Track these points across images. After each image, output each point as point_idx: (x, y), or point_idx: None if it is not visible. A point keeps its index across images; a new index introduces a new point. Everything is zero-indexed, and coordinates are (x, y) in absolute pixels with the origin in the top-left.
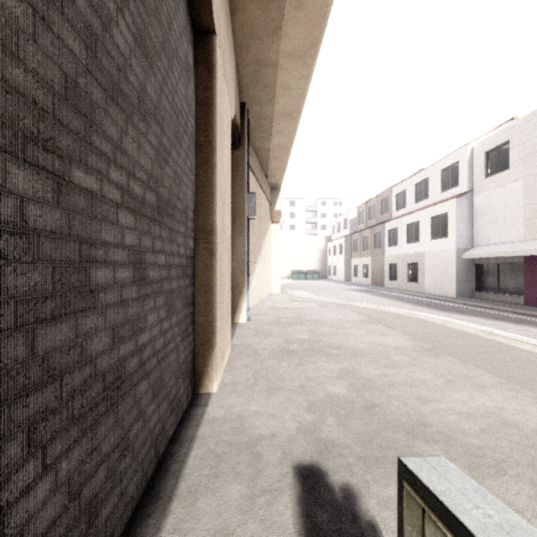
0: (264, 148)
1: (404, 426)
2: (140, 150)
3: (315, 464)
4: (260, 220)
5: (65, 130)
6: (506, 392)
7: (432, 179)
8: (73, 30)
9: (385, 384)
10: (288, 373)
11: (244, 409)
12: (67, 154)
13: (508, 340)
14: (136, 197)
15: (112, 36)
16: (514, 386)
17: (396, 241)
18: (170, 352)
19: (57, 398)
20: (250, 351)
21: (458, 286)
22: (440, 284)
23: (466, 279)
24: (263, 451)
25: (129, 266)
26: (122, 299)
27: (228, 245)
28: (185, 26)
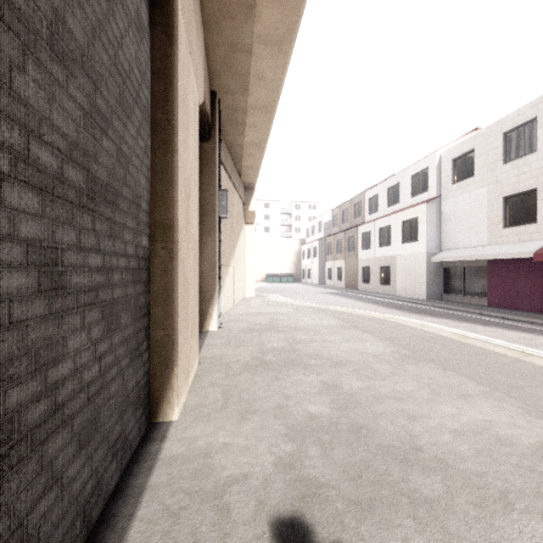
0: (237, 143)
1: (395, 452)
2: (54, 104)
3: (297, 516)
4: (233, 220)
5: None
6: (492, 402)
7: (403, 185)
8: None
9: (369, 399)
10: (263, 390)
11: (211, 442)
12: None
13: (481, 343)
14: (45, 169)
15: None
16: (498, 394)
17: (369, 244)
18: (111, 381)
19: None
20: (220, 364)
21: (428, 289)
22: (410, 286)
23: (434, 282)
24: (233, 502)
25: (30, 269)
26: (12, 320)
27: (195, 245)
28: None
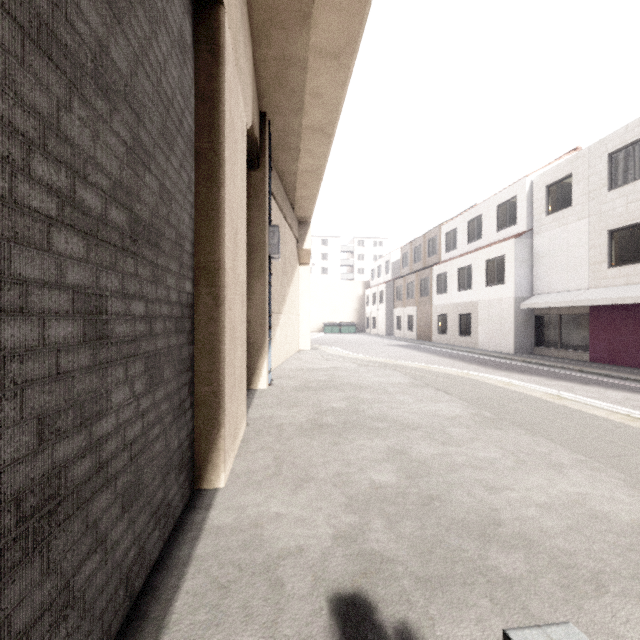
0: (290, 171)
1: (471, 527)
2: (98, 141)
3: (358, 592)
4: (285, 260)
5: None
6: (588, 472)
7: (487, 217)
8: None
9: (443, 467)
10: (320, 456)
11: (262, 511)
12: None
13: (578, 405)
14: (89, 212)
15: None
16: (596, 464)
17: (445, 288)
18: (154, 440)
19: None
20: (271, 426)
21: (516, 341)
22: (495, 338)
23: (524, 333)
24: (287, 576)
25: (75, 317)
26: (59, 371)
27: (243, 290)
28: None
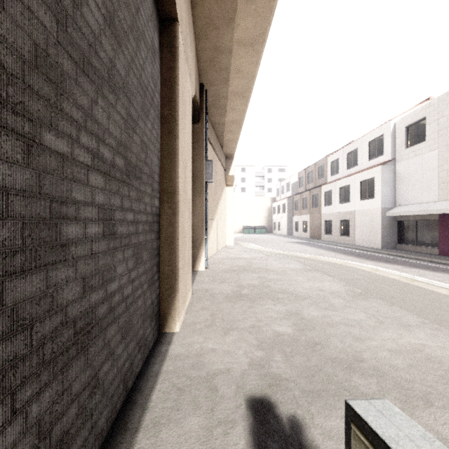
0: (220, 122)
1: (341, 362)
2: (110, 119)
3: (265, 397)
4: (216, 183)
5: (36, 96)
6: (428, 331)
7: (361, 150)
8: (43, 4)
9: (324, 324)
10: (240, 315)
11: (203, 347)
12: (37, 118)
13: (427, 285)
14: (106, 161)
15: (83, 14)
16: (435, 325)
17: (330, 201)
18: (138, 298)
19: (27, 345)
20: (208, 295)
21: (383, 239)
22: (367, 237)
23: (389, 234)
24: (220, 385)
25: (99, 222)
26: (92, 252)
27: (189, 204)
28: (151, 13)
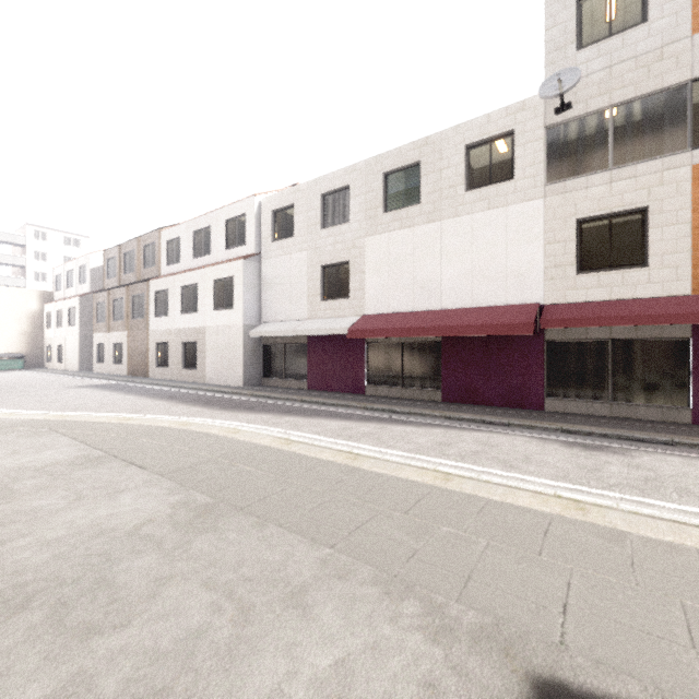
0: None
1: None
2: None
3: None
4: None
5: None
6: (337, 587)
7: (215, 230)
8: None
9: None
10: None
11: None
12: None
13: (307, 447)
14: None
15: None
16: (342, 558)
17: (167, 309)
18: None
19: None
20: None
21: (245, 372)
22: (224, 370)
23: (253, 363)
24: None
25: None
26: None
27: None
28: None
